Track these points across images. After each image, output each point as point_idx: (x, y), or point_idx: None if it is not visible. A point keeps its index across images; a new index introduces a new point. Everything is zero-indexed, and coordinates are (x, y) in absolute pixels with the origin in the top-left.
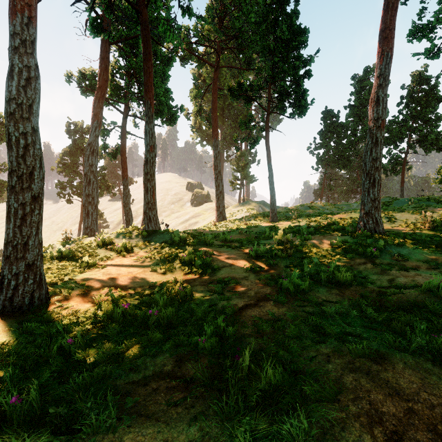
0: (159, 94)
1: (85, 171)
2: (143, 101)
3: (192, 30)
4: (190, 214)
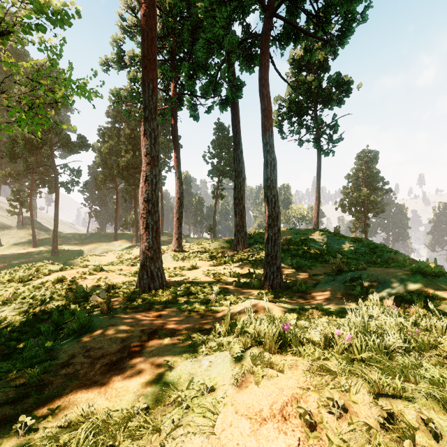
0: None
1: None
2: None
3: None
4: None
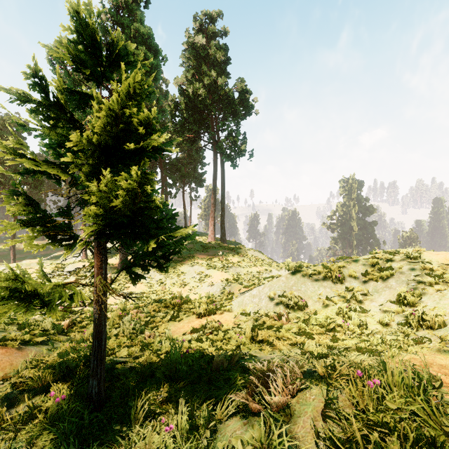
0: None
1: None
2: None
3: None
4: None
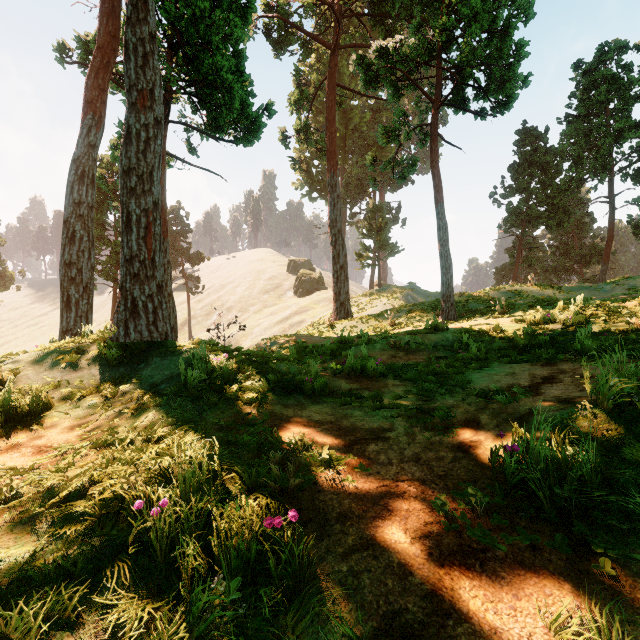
0: (221, 68)
1: (66, 215)
2: (196, 93)
3: None
4: (293, 308)
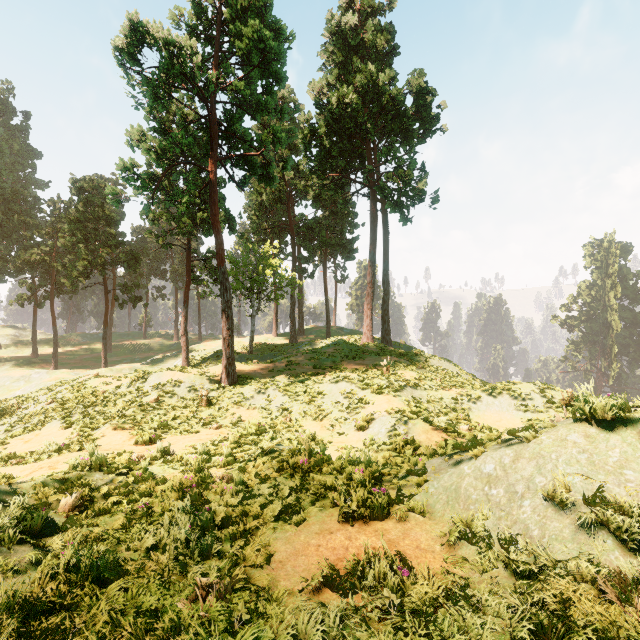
0: None
1: None
2: None
3: None
4: None
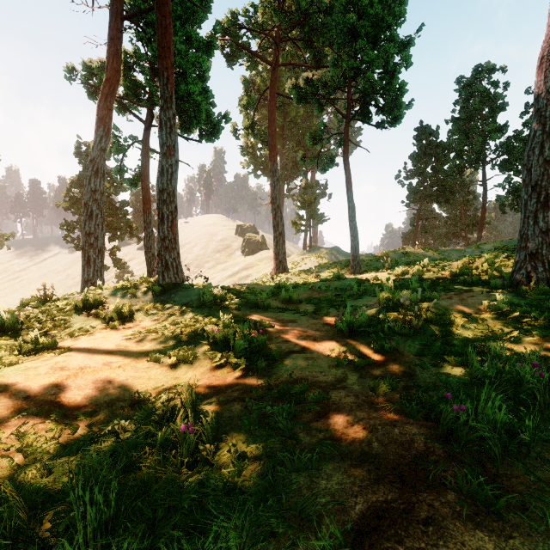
0: (193, 92)
1: (86, 199)
2: None
3: (241, 14)
4: (241, 265)
